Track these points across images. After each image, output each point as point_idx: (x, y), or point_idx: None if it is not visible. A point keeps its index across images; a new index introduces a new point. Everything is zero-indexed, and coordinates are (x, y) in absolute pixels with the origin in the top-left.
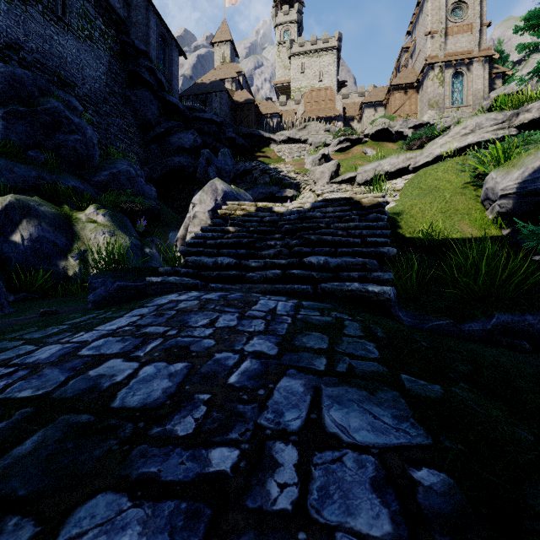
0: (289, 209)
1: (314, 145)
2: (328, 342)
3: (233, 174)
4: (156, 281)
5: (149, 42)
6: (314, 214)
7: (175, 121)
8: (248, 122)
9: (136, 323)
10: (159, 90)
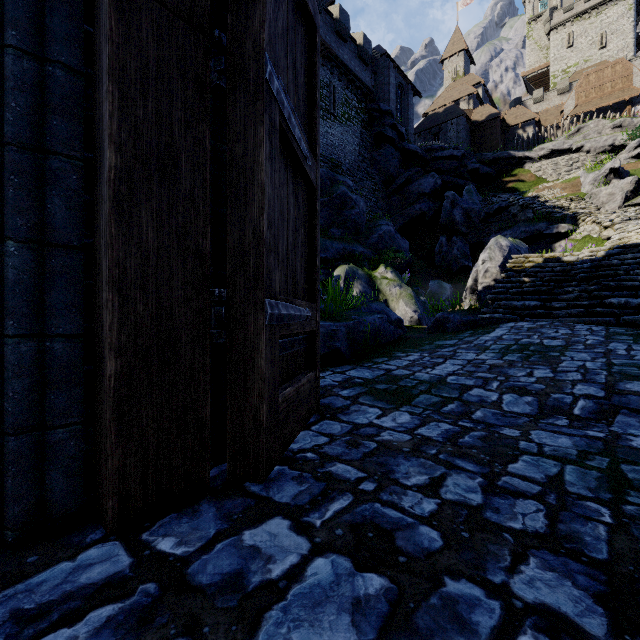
0: (580, 258)
1: (593, 152)
2: (633, 338)
3: (484, 213)
4: (485, 317)
5: (389, 98)
6: (610, 262)
7: (413, 167)
8: (491, 142)
9: (510, 332)
10: (399, 142)
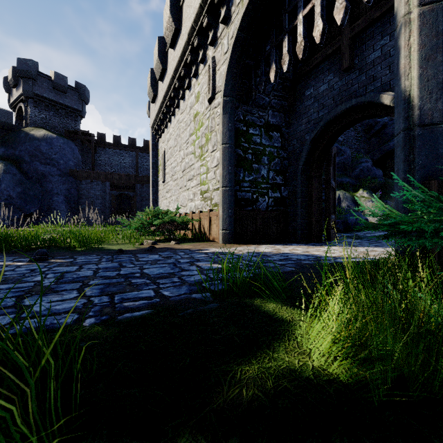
0: None
1: None
2: None
3: None
4: None
5: None
6: None
7: None
8: None
9: None
10: None
